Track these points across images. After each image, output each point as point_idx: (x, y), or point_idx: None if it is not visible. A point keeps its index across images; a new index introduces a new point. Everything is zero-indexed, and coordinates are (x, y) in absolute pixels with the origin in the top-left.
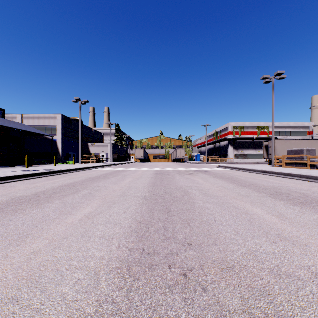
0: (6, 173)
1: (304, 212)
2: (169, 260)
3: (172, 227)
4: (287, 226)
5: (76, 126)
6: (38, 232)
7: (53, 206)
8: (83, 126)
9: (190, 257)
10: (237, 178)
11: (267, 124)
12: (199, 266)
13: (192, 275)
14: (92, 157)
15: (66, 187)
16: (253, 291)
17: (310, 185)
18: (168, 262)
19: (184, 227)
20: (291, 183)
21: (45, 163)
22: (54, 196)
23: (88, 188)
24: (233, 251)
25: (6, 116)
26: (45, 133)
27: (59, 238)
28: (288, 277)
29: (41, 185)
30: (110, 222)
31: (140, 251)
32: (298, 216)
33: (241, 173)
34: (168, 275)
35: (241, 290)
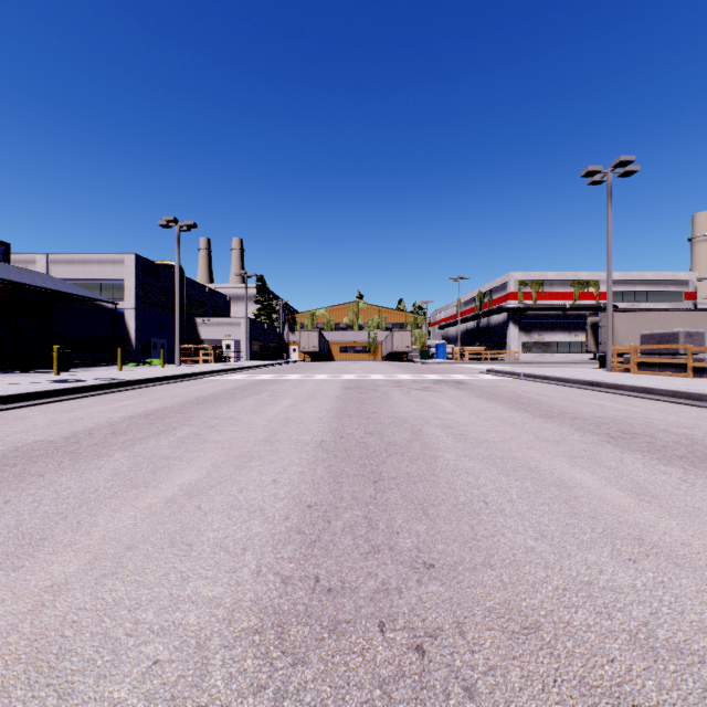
0: (9, 387)
1: (693, 483)
2: (379, 607)
3: (385, 519)
4: (658, 517)
5: (168, 282)
6: (68, 534)
7: (110, 468)
8: (185, 281)
9: (431, 599)
10: (530, 399)
11: (595, 277)
12: (455, 625)
13: (438, 650)
14: (205, 349)
15: (143, 419)
16: (593, 698)
17: (698, 414)
18: (377, 613)
19: (415, 521)
20: (654, 409)
21: (99, 364)
22: (114, 441)
23: (193, 421)
24: (535, 584)
25: (12, 257)
26: (101, 296)
27: (117, 548)
28: (677, 656)
29: (87, 414)
30: (239, 508)
31: (311, 584)
32: (680, 493)
33: (540, 387)
34: (379, 649)
35: (563, 693)
